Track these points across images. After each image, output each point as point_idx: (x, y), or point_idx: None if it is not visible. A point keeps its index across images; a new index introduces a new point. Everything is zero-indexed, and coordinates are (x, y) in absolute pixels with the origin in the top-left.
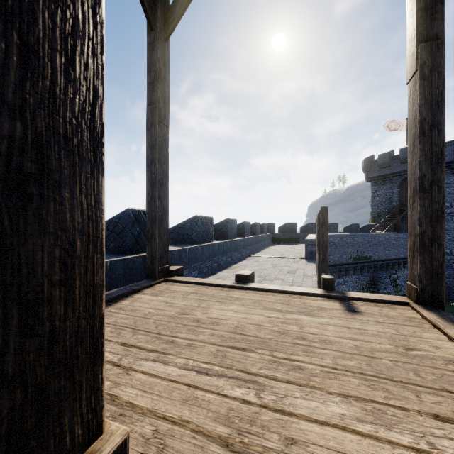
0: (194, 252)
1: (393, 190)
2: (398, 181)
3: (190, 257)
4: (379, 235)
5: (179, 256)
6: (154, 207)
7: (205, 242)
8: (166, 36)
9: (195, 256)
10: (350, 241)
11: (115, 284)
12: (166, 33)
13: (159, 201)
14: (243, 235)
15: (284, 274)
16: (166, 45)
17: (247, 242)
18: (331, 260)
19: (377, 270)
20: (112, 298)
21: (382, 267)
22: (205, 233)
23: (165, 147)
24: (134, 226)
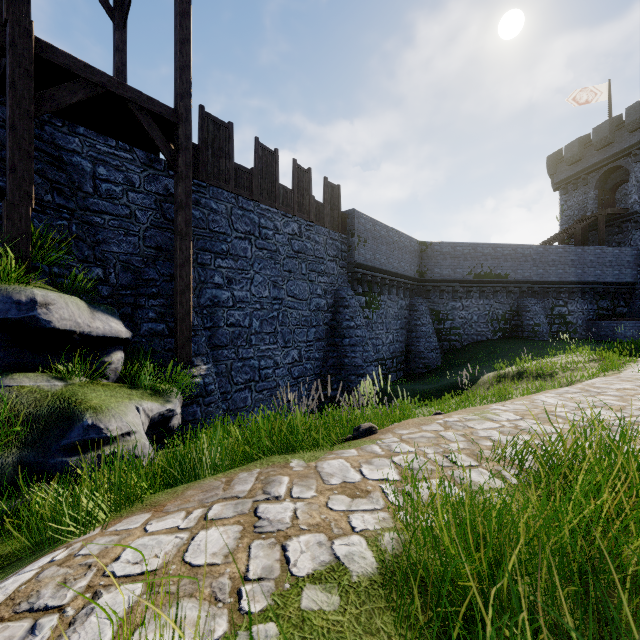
0: None
1: (588, 194)
2: (594, 179)
3: None
4: (524, 246)
5: None
6: None
7: None
8: (123, 26)
9: None
10: (470, 252)
11: None
12: (123, 25)
13: None
14: None
15: None
16: (124, 31)
17: None
18: (437, 274)
19: (523, 297)
20: None
21: (535, 294)
22: None
23: None
24: None
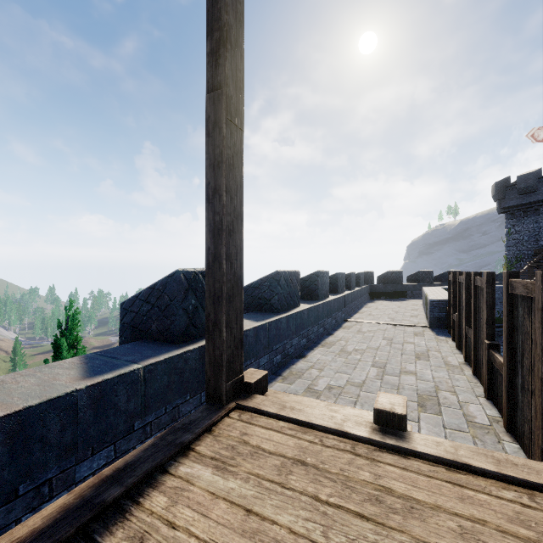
0: (276, 328)
1: (540, 224)
2: None
3: (271, 335)
4: None
5: (255, 337)
6: (218, 274)
7: (289, 308)
8: None
9: (277, 333)
10: None
11: (154, 405)
12: None
13: (227, 264)
14: (336, 292)
15: (412, 361)
16: None
17: (342, 301)
18: None
19: None
20: (132, 483)
21: None
22: (289, 295)
23: (238, 165)
24: (187, 298)
